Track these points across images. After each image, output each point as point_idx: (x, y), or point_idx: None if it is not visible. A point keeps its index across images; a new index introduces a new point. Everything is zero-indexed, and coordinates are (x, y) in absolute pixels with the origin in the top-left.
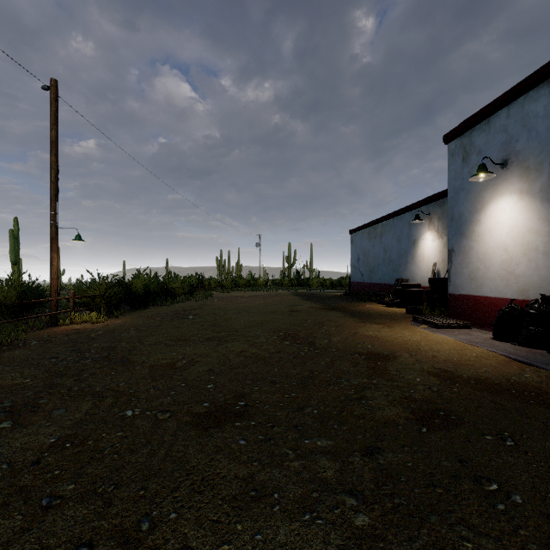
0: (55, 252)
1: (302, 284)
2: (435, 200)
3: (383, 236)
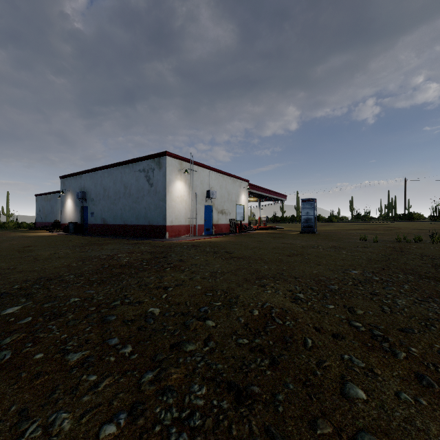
0: None
1: None
2: None
3: (51, 201)
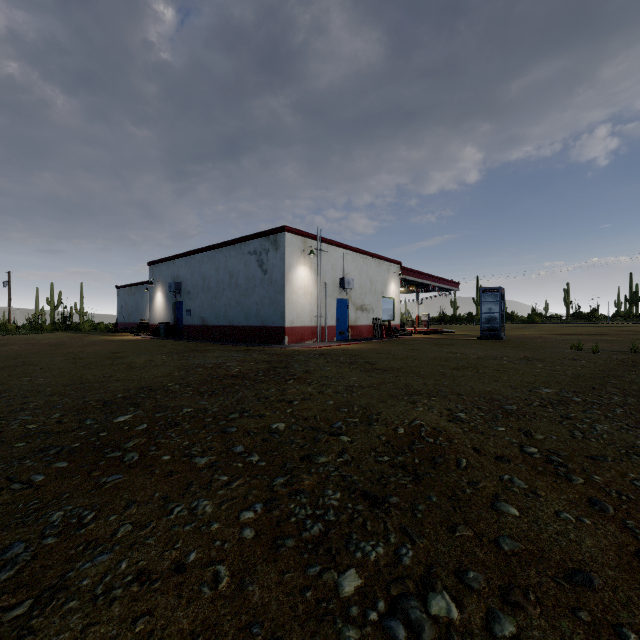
0: None
1: (71, 328)
2: None
3: (136, 295)
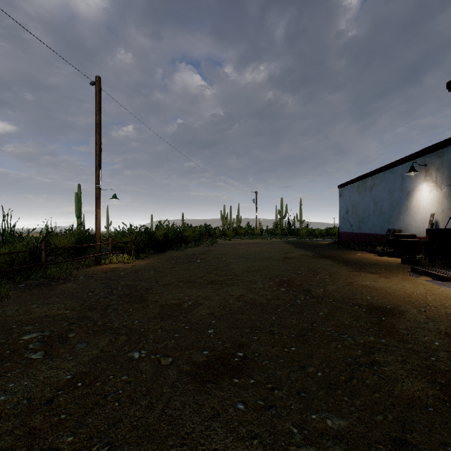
0: (99, 208)
1: (293, 233)
2: (432, 151)
3: (373, 189)
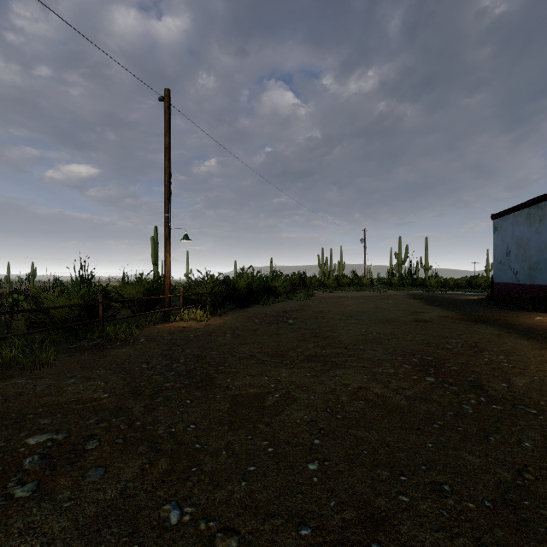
0: (168, 252)
1: (416, 283)
2: None
3: None
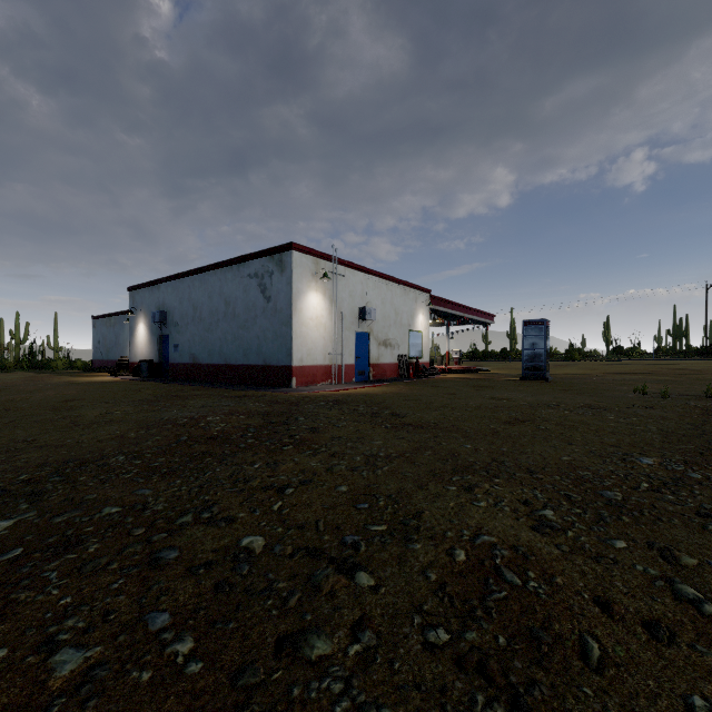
0: None
1: (41, 366)
2: None
3: (116, 326)
